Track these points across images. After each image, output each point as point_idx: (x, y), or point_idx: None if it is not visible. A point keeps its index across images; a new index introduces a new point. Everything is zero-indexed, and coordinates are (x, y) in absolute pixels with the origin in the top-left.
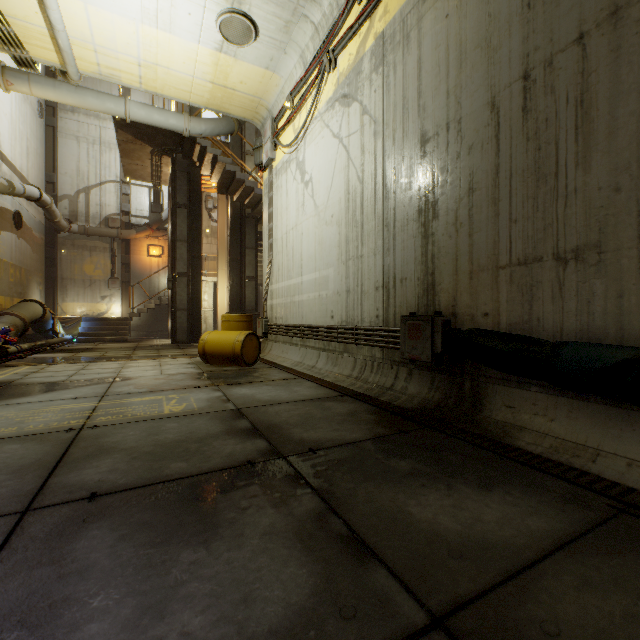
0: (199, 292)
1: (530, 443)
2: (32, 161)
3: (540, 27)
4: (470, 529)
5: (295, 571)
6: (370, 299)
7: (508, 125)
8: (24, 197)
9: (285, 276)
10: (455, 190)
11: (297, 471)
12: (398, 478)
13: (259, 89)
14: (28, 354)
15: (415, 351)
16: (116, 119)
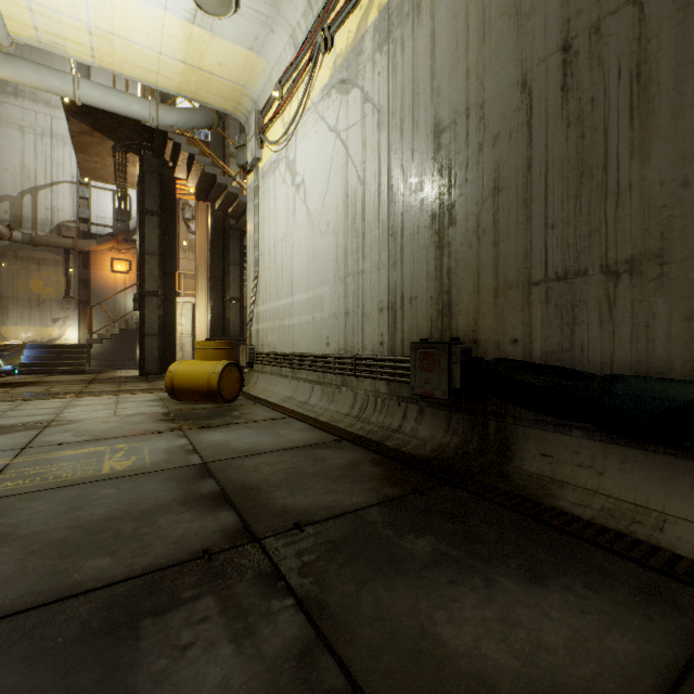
0: (173, 315)
1: (576, 504)
2: None
3: None
4: (532, 666)
5: None
6: (373, 323)
7: (543, 108)
8: None
9: (273, 296)
10: (477, 190)
11: (275, 565)
12: (417, 570)
13: (242, 75)
14: None
15: (428, 386)
16: (66, 104)
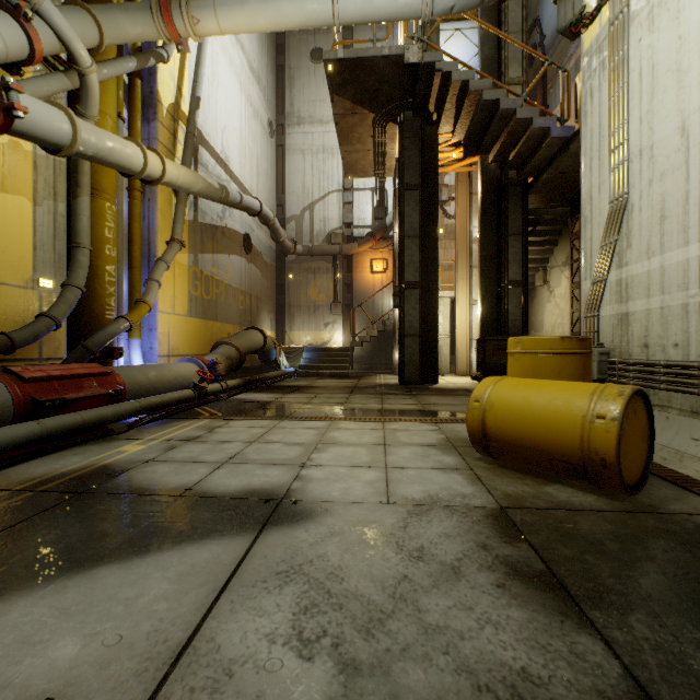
0: (435, 309)
1: None
2: (262, 183)
3: None
4: None
5: None
6: None
7: None
8: (242, 208)
9: None
10: None
11: None
12: None
13: None
14: (232, 394)
15: None
16: (330, 77)
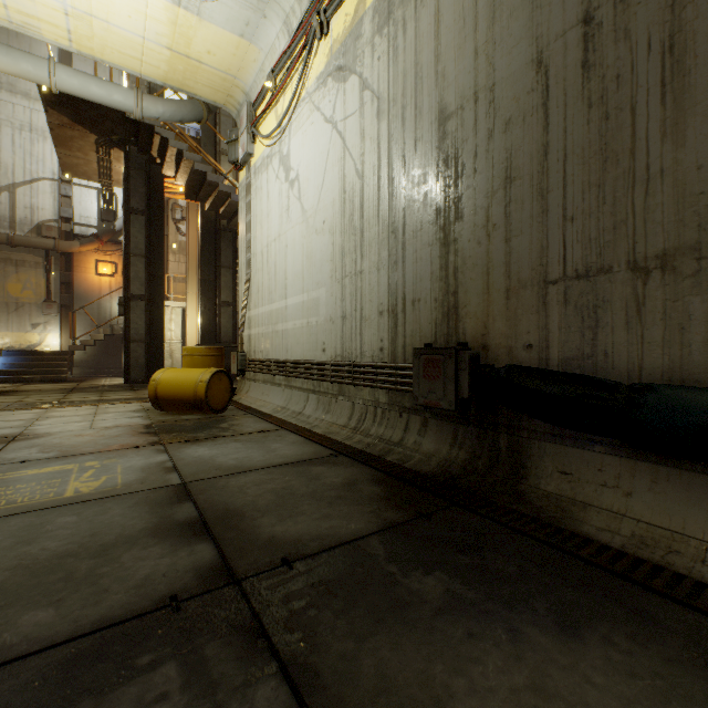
0: (161, 319)
1: (602, 529)
2: None
3: None
4: None
5: None
6: (372, 327)
7: (561, 88)
8: None
9: (266, 299)
10: (486, 181)
11: (256, 615)
12: (428, 619)
13: (233, 64)
14: None
15: (433, 395)
16: (44, 93)
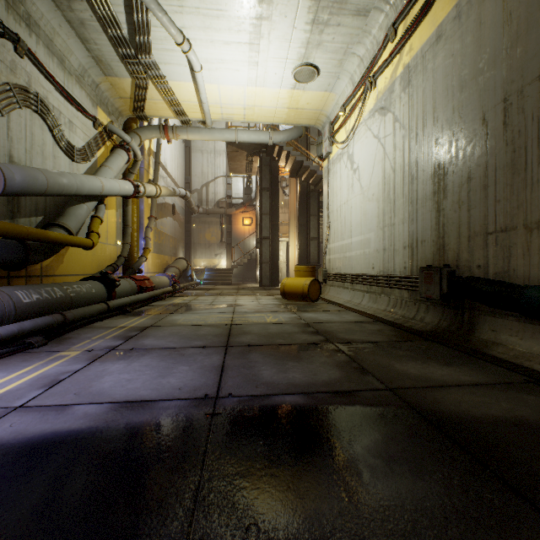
0: (277, 250)
1: (500, 352)
2: (179, 171)
3: (515, 67)
4: (424, 374)
5: (334, 372)
6: (399, 255)
7: (493, 134)
8: (179, 196)
9: (339, 238)
10: (458, 178)
11: (339, 348)
12: (395, 356)
13: (320, 105)
14: (184, 290)
15: (428, 292)
16: None
